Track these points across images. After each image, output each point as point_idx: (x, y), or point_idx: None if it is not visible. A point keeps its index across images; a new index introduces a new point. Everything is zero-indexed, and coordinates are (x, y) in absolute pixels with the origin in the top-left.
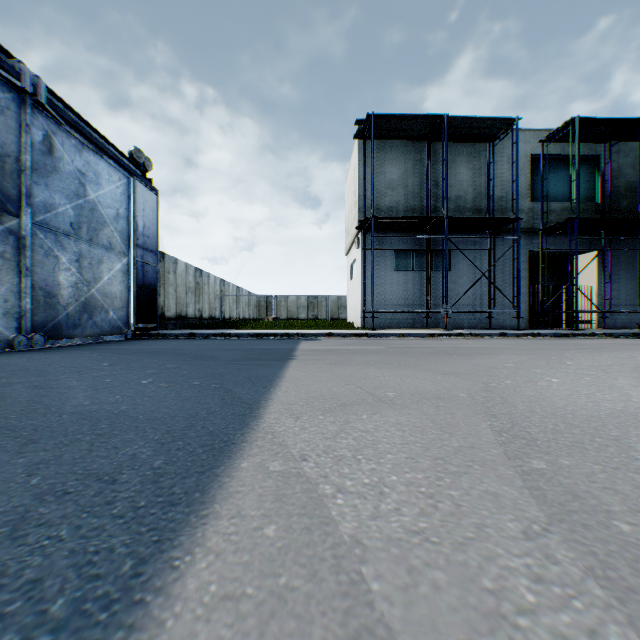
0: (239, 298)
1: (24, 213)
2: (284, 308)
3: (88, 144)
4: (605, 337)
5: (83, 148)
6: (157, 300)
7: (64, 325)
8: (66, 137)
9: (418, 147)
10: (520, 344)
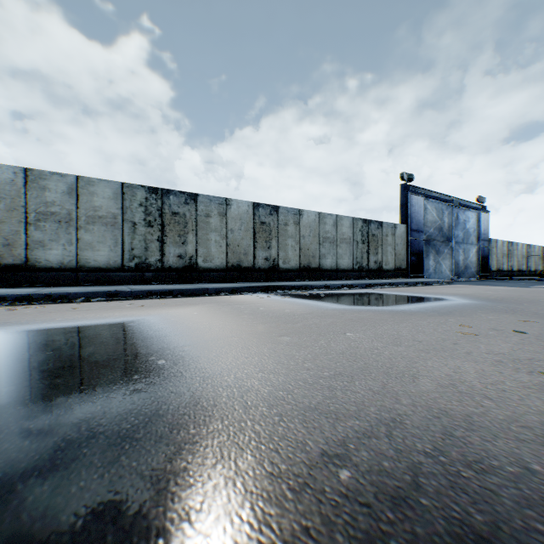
0: (543, 255)
1: (452, 240)
2: None
3: (465, 209)
4: None
5: (463, 211)
6: (488, 262)
7: (459, 273)
8: (460, 211)
9: None
10: None
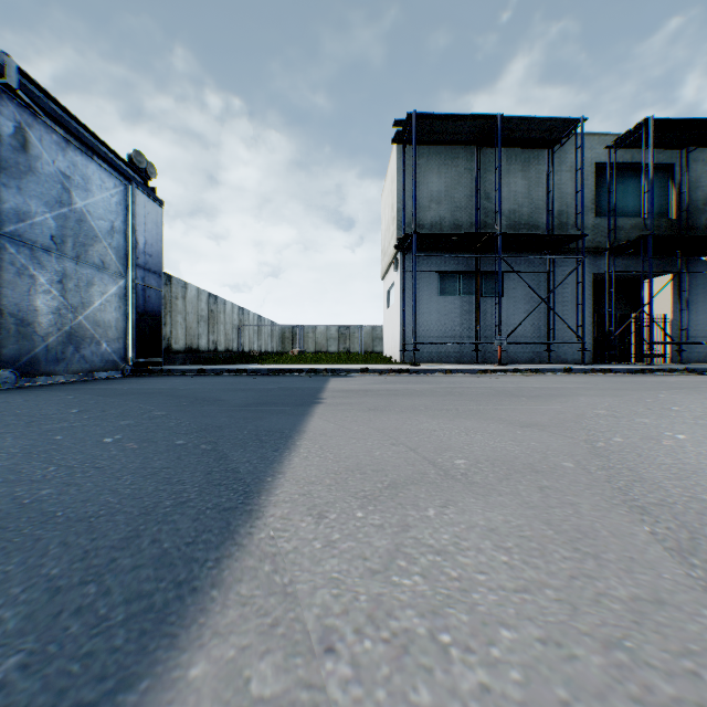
0: (261, 329)
1: None
2: (312, 340)
3: (74, 142)
4: (687, 373)
5: (68, 146)
6: (162, 330)
7: (42, 359)
8: (45, 131)
9: (466, 154)
10: (594, 382)
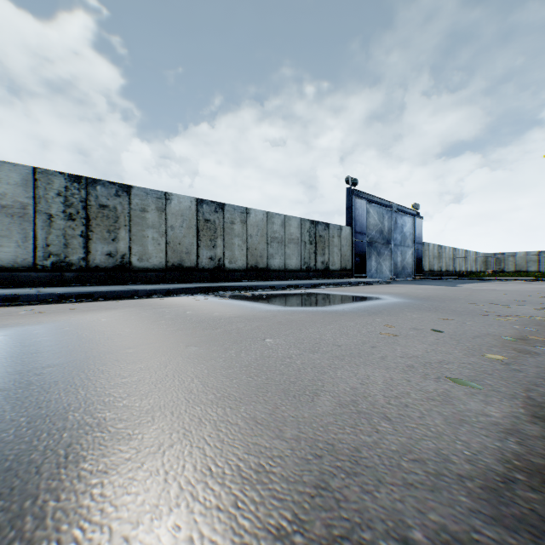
0: (466, 257)
1: (392, 243)
2: (510, 263)
3: (403, 214)
4: None
5: (402, 216)
6: (422, 264)
7: (398, 274)
8: (398, 216)
9: None
10: None
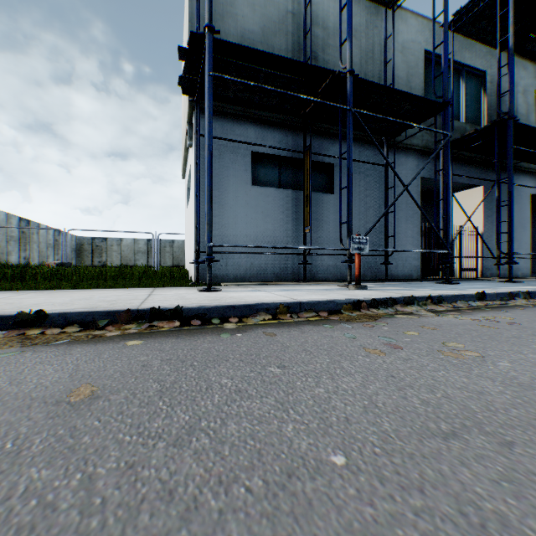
0: (29, 236)
1: None
2: (117, 253)
3: None
4: None
5: None
6: None
7: None
8: None
9: None
10: None
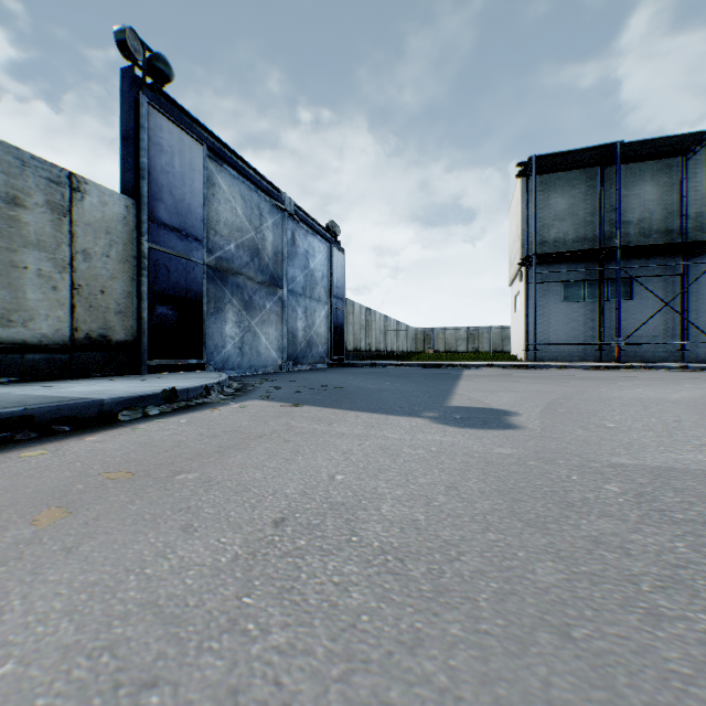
0: (398, 332)
1: (284, 286)
2: (442, 341)
3: (309, 230)
4: None
5: (307, 234)
6: (344, 337)
7: (299, 356)
8: (300, 230)
9: (589, 173)
10: (684, 375)
